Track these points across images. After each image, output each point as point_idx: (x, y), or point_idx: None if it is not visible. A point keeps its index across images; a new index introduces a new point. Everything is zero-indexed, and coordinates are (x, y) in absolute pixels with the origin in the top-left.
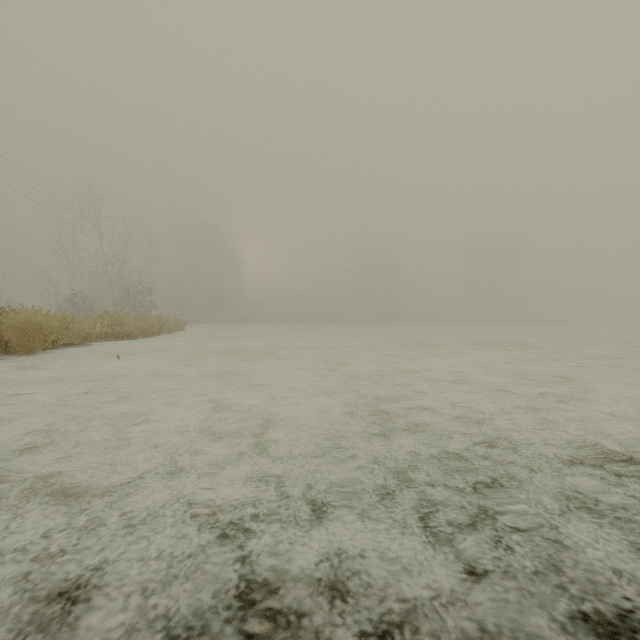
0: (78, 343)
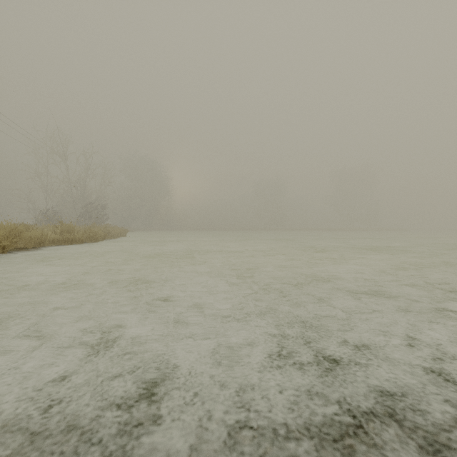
0: (31, 247)
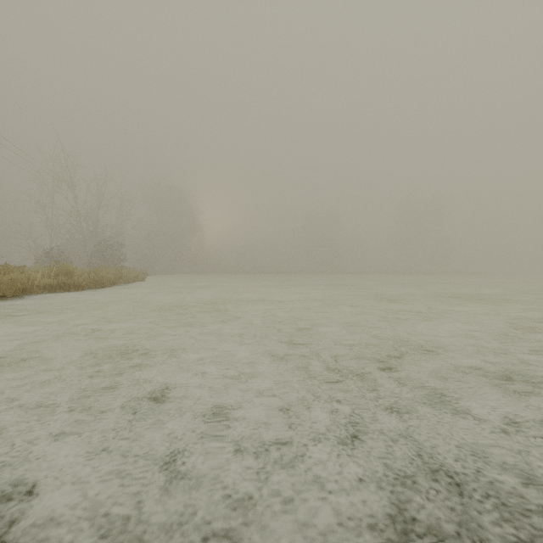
0: (11, 295)
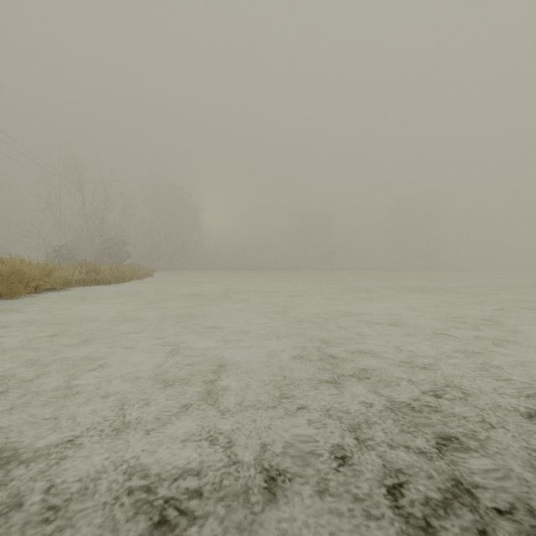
0: (59, 288)
